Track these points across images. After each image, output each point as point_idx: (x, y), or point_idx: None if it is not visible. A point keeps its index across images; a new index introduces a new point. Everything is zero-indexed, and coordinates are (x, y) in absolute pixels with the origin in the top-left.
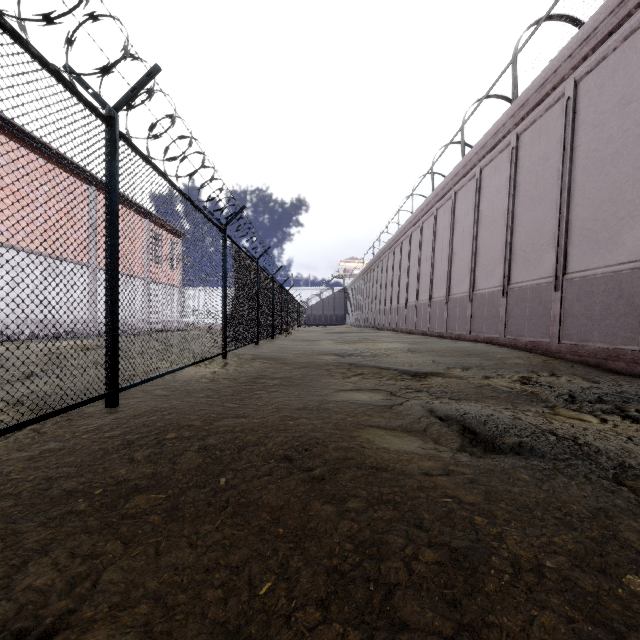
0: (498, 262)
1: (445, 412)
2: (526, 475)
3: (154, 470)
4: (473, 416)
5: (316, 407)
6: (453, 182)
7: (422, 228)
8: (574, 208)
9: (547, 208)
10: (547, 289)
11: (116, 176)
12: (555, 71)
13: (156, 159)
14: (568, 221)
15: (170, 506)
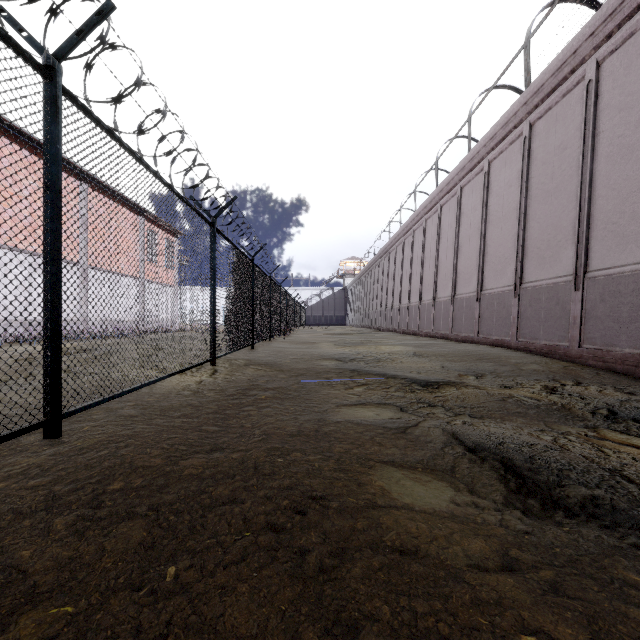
0: (509, 260)
1: (474, 440)
2: (635, 573)
3: (74, 551)
4: (512, 448)
5: (314, 432)
6: (459, 177)
7: (425, 226)
8: (597, 200)
9: (565, 201)
10: (565, 288)
11: (57, 143)
12: (574, 52)
13: (122, 132)
14: (590, 214)
15: (73, 637)
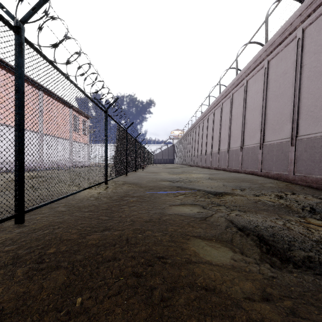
0: (257, 130)
1: (242, 224)
2: None
3: (26, 288)
4: (263, 229)
5: (158, 220)
6: (231, 88)
7: (214, 113)
8: (302, 99)
9: (286, 100)
10: (286, 145)
11: (22, 67)
12: (291, 24)
13: (57, 63)
14: (299, 107)
15: None
